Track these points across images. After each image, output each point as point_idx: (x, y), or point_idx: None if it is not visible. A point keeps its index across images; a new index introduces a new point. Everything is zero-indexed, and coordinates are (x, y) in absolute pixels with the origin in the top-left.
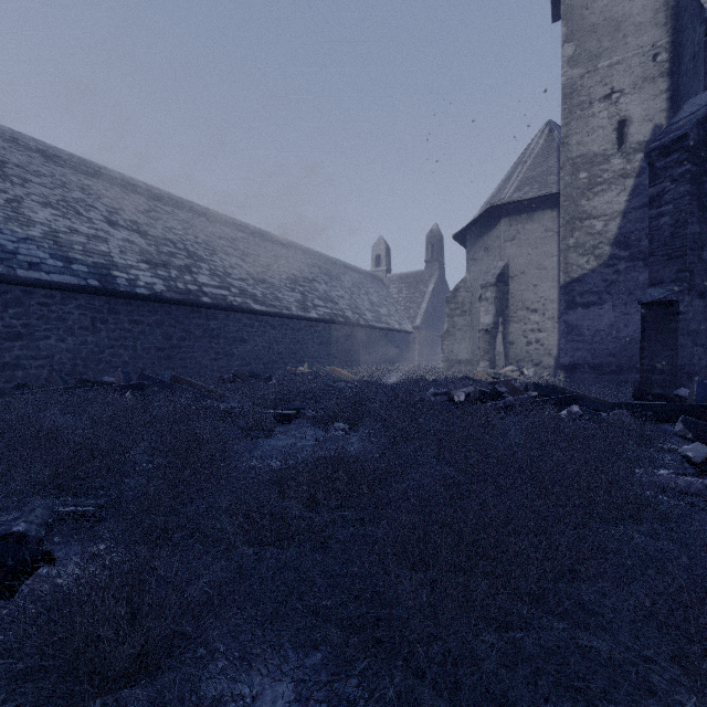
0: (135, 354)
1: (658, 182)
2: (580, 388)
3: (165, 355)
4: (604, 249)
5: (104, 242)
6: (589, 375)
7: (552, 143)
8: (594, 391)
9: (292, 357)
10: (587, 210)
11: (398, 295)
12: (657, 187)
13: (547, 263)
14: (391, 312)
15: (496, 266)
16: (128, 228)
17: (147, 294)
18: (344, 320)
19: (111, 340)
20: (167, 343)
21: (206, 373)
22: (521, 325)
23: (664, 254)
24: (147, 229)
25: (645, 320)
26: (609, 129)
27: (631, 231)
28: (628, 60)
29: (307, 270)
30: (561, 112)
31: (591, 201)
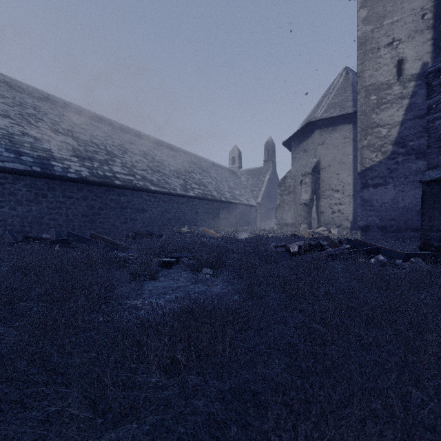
0: (67, 218)
1: (434, 96)
2: (373, 242)
3: (88, 219)
4: (388, 147)
5: (47, 142)
6: (377, 233)
7: (348, 81)
8: (385, 244)
9: (177, 221)
10: (376, 121)
11: (246, 182)
12: (433, 99)
13: (345, 159)
14: (242, 193)
15: (312, 162)
16: (65, 134)
17: (76, 177)
18: (211, 198)
19: (49, 209)
20: (90, 211)
21: (117, 232)
22: (328, 200)
23: (439, 146)
24: (79, 135)
25: (425, 194)
26: (391, 66)
27: (406, 135)
28: (404, 18)
29: (188, 165)
30: (358, 55)
31: (379, 115)
